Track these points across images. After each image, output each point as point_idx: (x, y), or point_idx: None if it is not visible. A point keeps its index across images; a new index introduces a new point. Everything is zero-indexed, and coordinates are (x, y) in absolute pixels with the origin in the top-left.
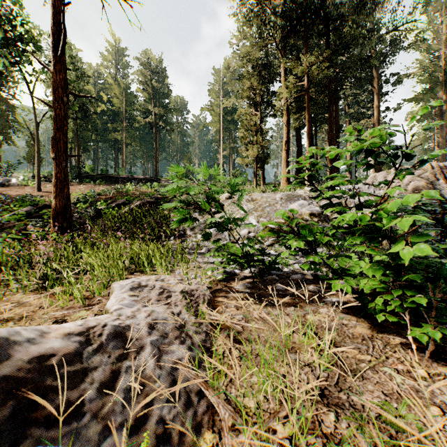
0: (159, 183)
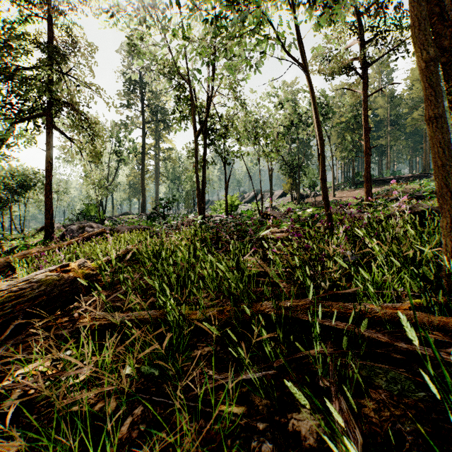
0: (429, 178)
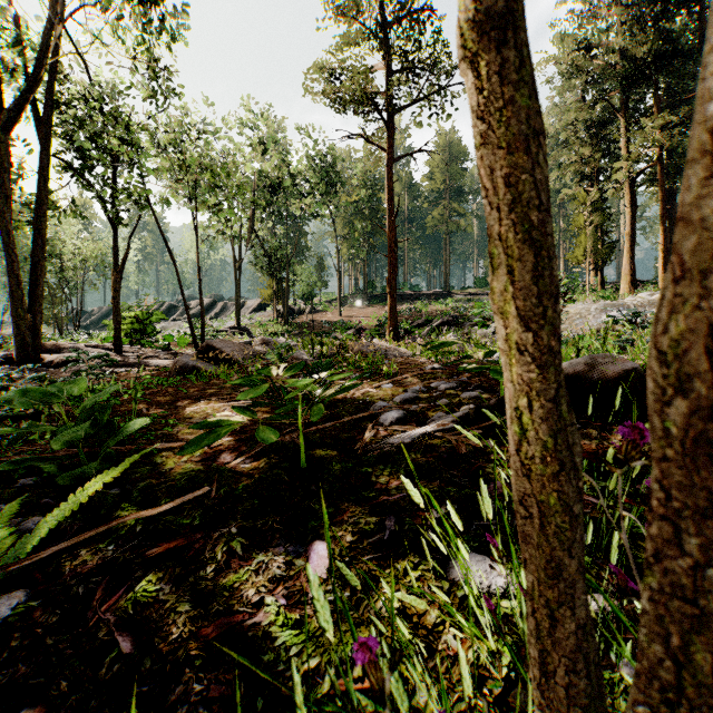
0: (451, 297)
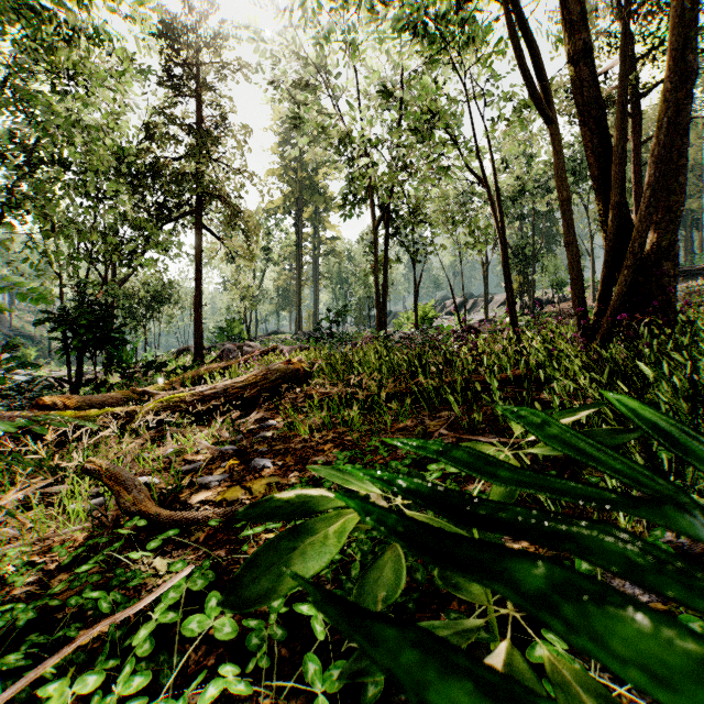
0: None
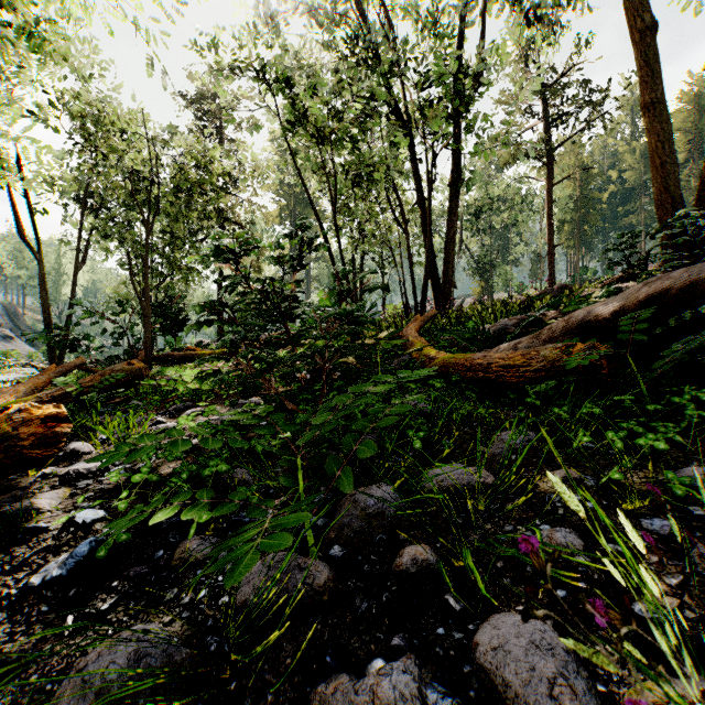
0: None
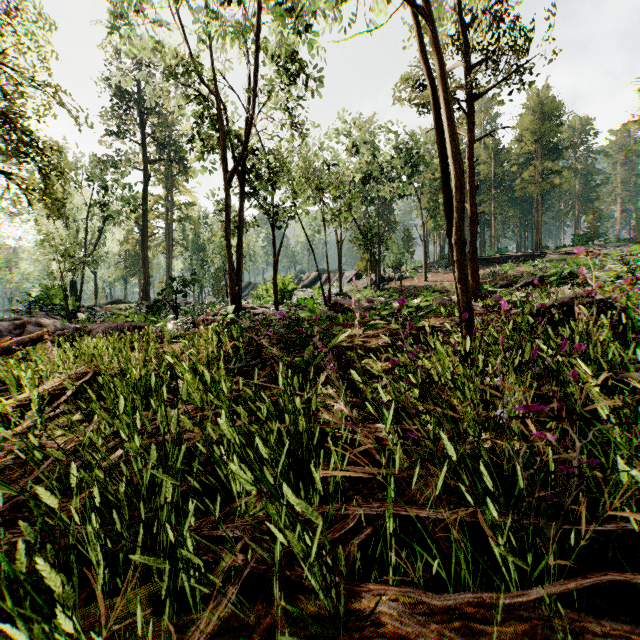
0: (543, 258)
